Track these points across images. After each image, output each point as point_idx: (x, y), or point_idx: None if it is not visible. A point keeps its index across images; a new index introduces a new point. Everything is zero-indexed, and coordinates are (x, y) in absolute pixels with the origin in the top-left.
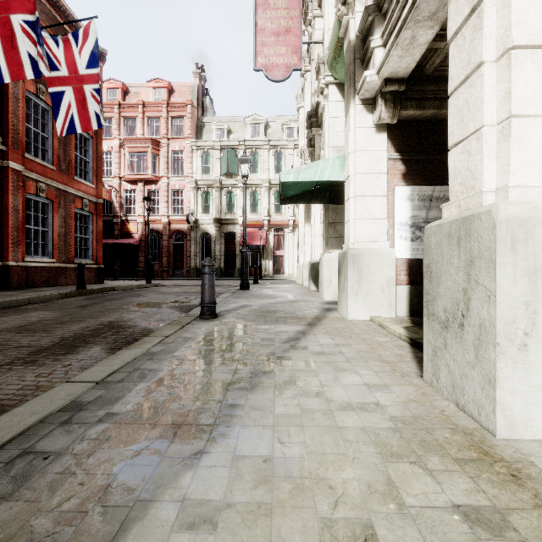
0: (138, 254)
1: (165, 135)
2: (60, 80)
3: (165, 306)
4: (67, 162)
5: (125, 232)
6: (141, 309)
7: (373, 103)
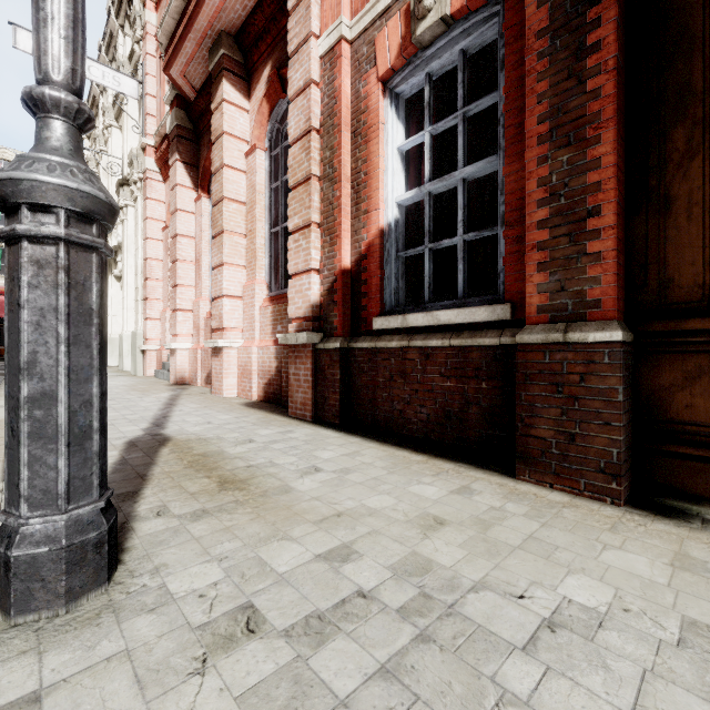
0: None
1: None
2: None
3: None
4: None
5: None
6: None
7: (120, 279)
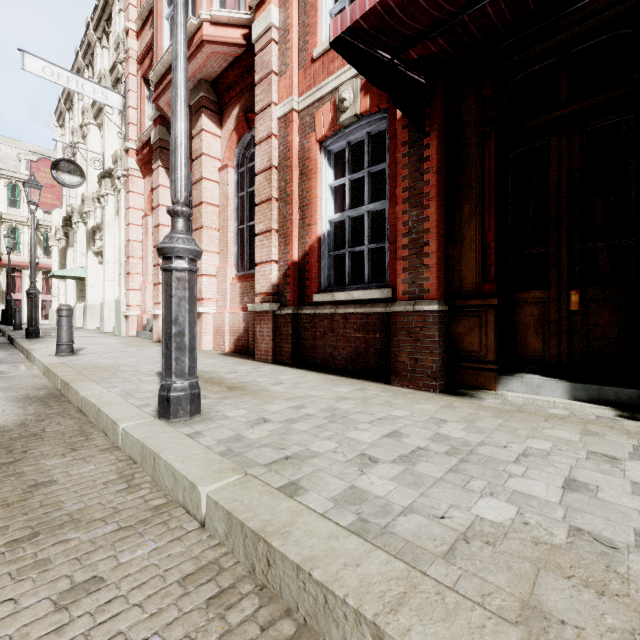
0: None
1: None
2: None
3: None
4: None
5: None
6: None
7: (98, 254)
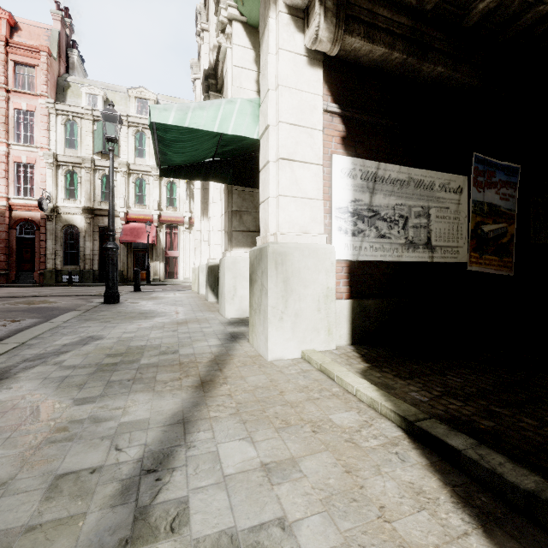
0: None
1: (2, 85)
2: None
3: None
4: None
5: None
6: None
7: (305, 17)
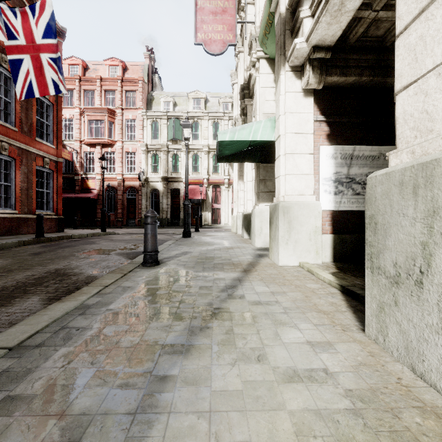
0: (96, 206)
1: (120, 106)
2: (18, 49)
3: (113, 253)
4: (29, 124)
5: (85, 188)
6: (90, 256)
7: (302, 70)
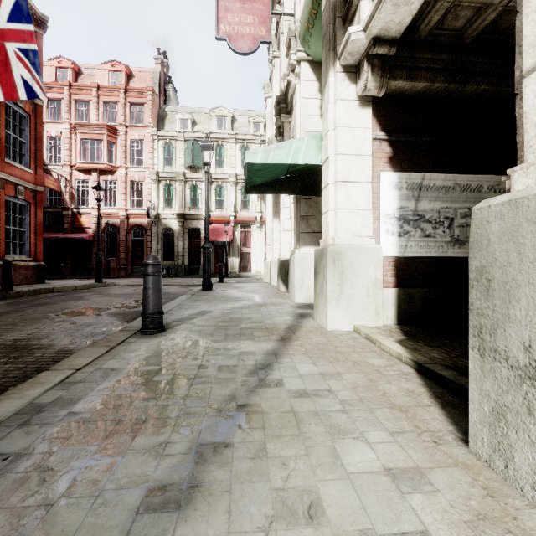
0: (92, 250)
1: (123, 122)
2: None
3: (105, 314)
4: None
5: (77, 226)
6: (71, 318)
7: (357, 71)
